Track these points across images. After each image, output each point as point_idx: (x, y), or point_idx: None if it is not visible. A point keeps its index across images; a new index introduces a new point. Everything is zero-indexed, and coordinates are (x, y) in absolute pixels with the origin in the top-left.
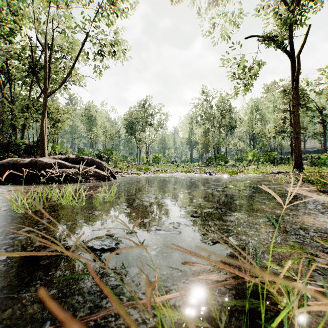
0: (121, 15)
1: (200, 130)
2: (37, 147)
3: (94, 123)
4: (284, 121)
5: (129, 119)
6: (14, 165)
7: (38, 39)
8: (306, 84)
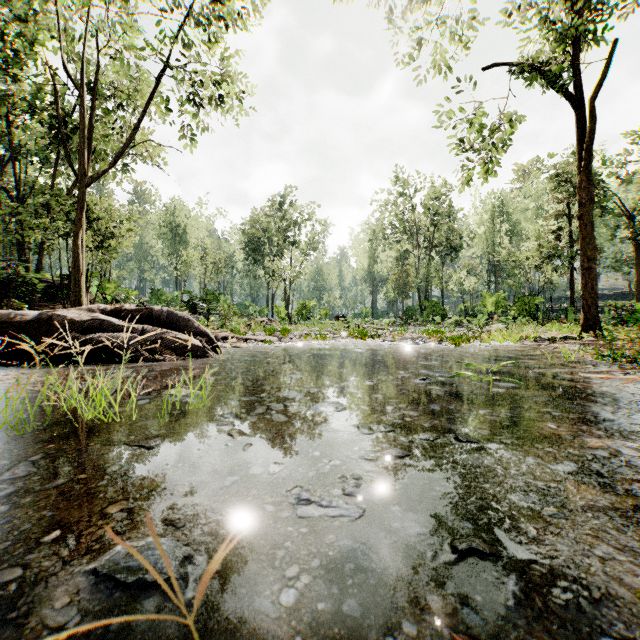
0: (234, 24)
1: (391, 254)
2: (68, 287)
3: (183, 240)
4: (557, 236)
5: (252, 232)
6: (2, 325)
7: (68, 70)
8: (602, 162)
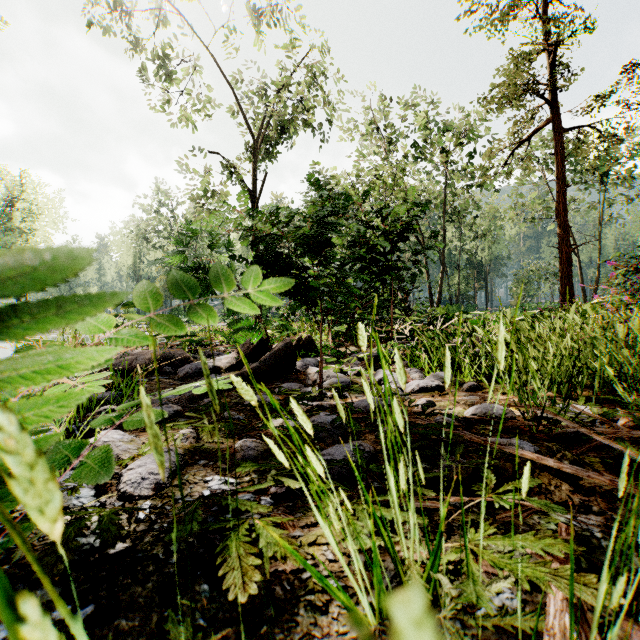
0: None
1: (159, 255)
2: None
3: None
4: None
5: None
6: None
7: None
8: None
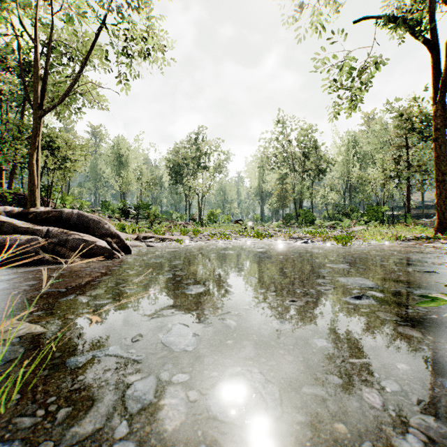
0: None
1: (275, 176)
2: None
3: (125, 166)
4: (397, 162)
5: (175, 159)
6: None
7: (24, 25)
8: None
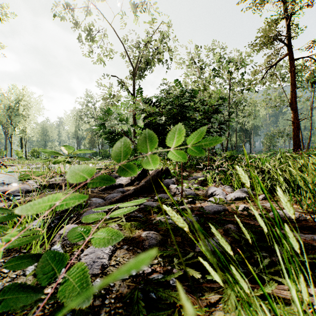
0: None
1: (87, 126)
2: None
3: None
4: None
5: None
6: None
7: None
8: None
